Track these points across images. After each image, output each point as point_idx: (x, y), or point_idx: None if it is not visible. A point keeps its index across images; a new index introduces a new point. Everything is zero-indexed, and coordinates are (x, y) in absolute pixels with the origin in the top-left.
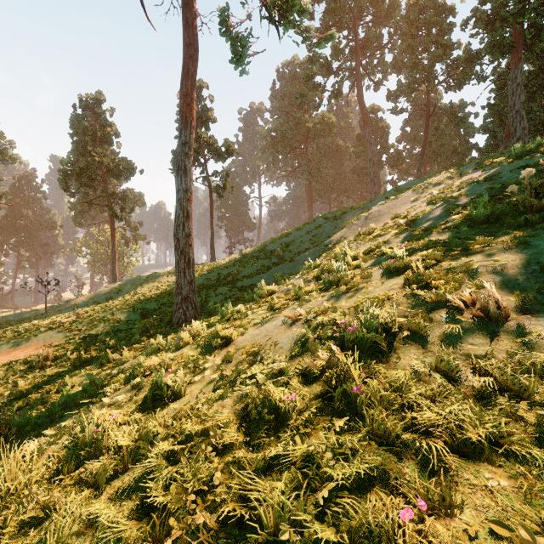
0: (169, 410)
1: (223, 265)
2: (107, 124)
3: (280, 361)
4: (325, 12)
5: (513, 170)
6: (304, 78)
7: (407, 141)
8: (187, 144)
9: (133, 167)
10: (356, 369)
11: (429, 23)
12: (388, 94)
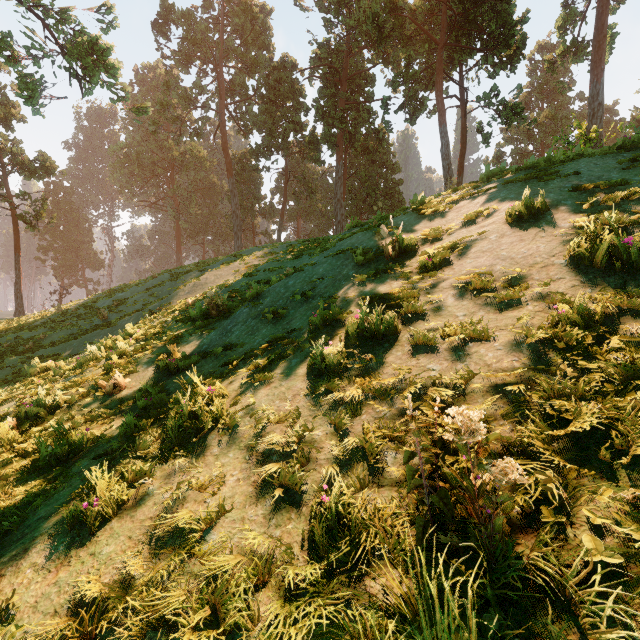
0: None
1: (29, 325)
2: None
3: None
4: (183, 39)
5: (266, 270)
6: (158, 105)
7: (281, 194)
8: None
9: None
10: (7, 430)
11: (285, 95)
12: (250, 150)
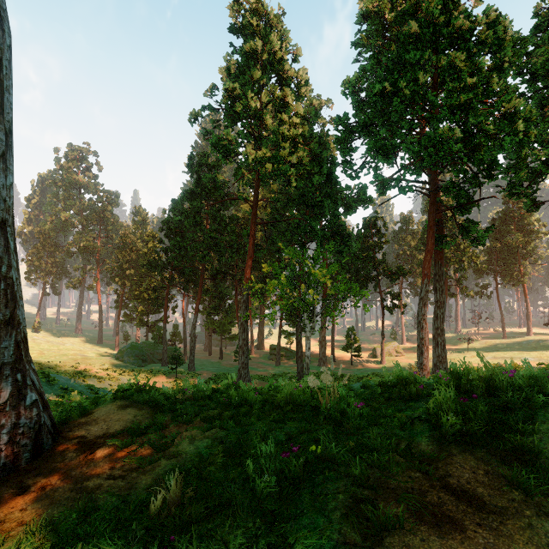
0: None
1: None
2: None
3: None
4: None
5: None
6: None
7: None
8: None
9: None
10: None
11: None
12: None
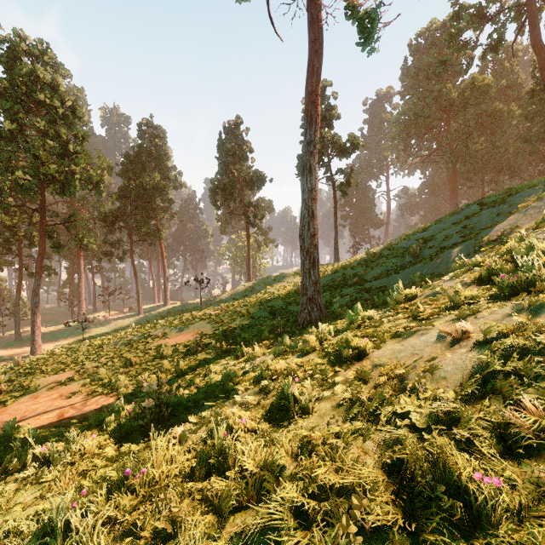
0: (296, 429)
1: (348, 265)
2: (243, 143)
3: (446, 401)
4: None
5: None
6: (447, 40)
7: None
8: (312, 142)
9: (263, 177)
10: None
11: None
12: None
